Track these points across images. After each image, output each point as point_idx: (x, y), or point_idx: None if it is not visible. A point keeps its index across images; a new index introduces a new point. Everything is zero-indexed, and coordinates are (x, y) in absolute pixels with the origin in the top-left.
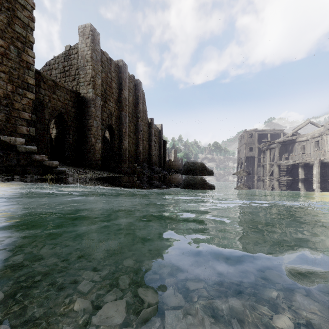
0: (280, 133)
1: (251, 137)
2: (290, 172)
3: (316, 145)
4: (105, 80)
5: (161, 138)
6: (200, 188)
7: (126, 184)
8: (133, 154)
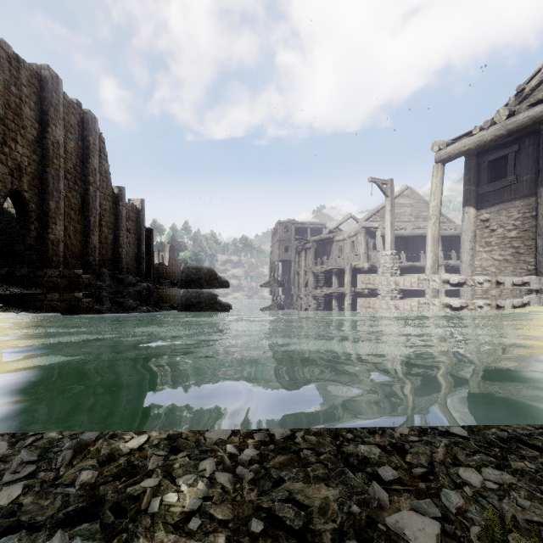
0: (323, 228)
1: (287, 231)
2: (328, 281)
3: (352, 246)
4: (3, 99)
5: (141, 223)
6: (194, 309)
7: (43, 307)
8: (78, 251)
